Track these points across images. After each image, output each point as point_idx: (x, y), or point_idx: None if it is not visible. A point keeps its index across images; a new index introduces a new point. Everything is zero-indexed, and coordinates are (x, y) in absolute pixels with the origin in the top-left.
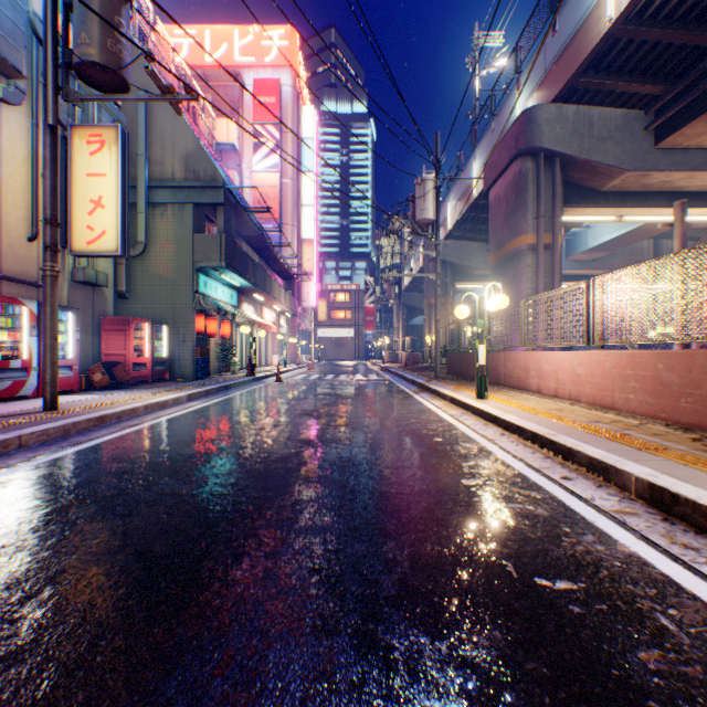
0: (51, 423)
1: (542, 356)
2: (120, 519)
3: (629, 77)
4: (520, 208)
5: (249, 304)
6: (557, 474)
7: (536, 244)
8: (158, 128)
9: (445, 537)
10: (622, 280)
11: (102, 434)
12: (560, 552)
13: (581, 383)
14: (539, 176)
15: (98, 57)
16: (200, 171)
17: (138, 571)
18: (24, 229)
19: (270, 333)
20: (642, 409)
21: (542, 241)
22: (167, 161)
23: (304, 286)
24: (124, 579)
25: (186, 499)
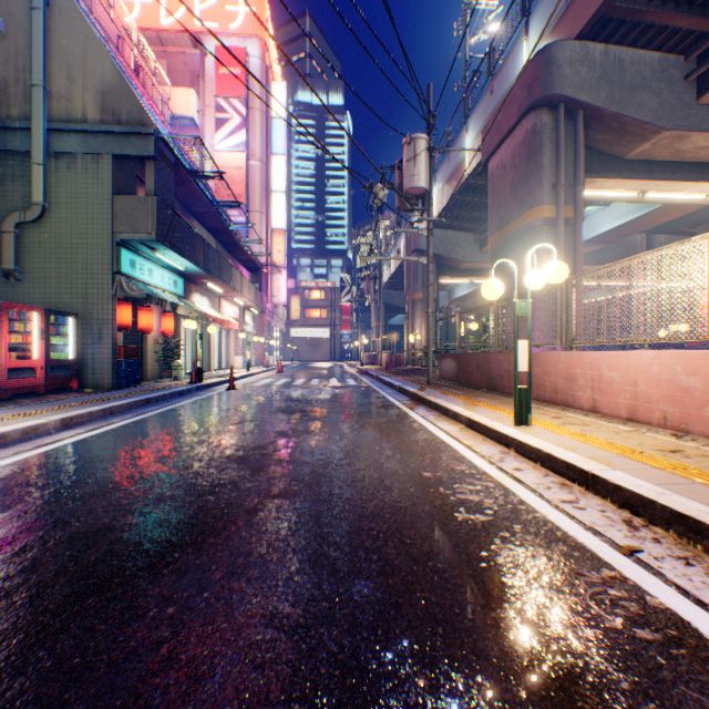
0: None
1: (603, 358)
2: None
3: (673, 6)
4: (535, 173)
5: (202, 295)
6: None
7: (554, 218)
8: (63, 52)
9: None
10: None
11: None
12: None
13: (694, 403)
14: (559, 132)
15: None
16: (122, 112)
17: None
18: None
19: (232, 330)
20: None
21: (562, 214)
22: (75, 97)
23: (274, 280)
24: None
25: None
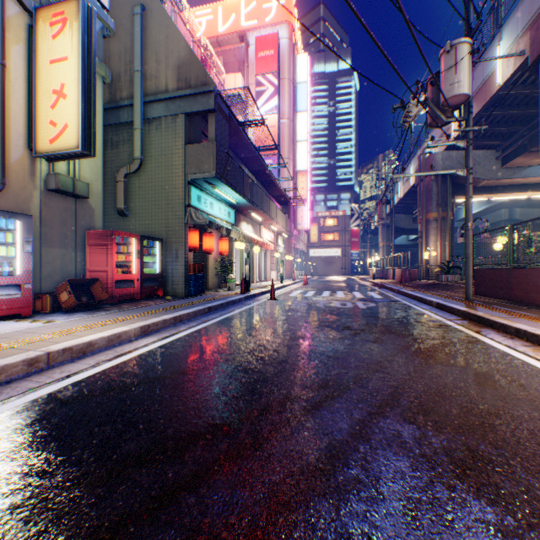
0: None
1: None
2: None
3: None
4: None
5: (247, 223)
6: None
7: None
8: (153, 42)
9: None
10: None
11: None
12: None
13: None
14: None
15: None
16: (191, 79)
17: None
18: None
19: (268, 251)
20: None
21: None
22: (161, 74)
23: (298, 211)
24: None
25: None
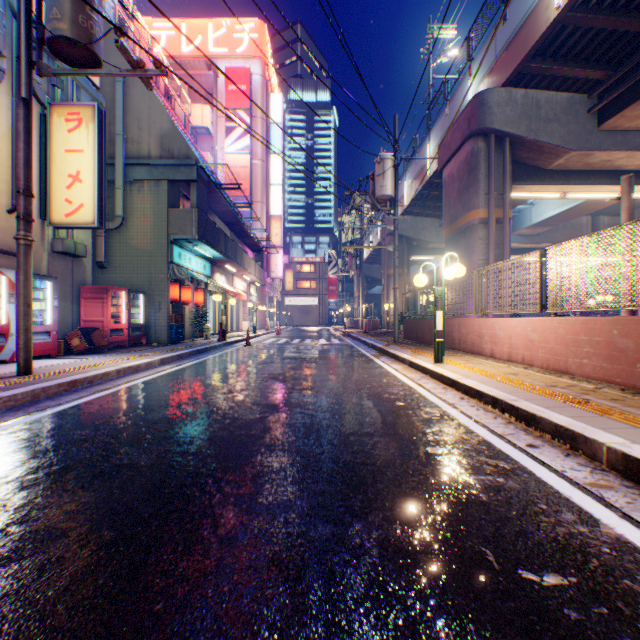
0: (20, 388)
1: (496, 322)
2: (70, 496)
3: (574, 63)
4: (473, 185)
5: (221, 274)
6: (522, 441)
7: (487, 218)
8: (135, 109)
9: (415, 516)
10: (576, 249)
11: (71, 399)
12: (541, 536)
13: (534, 348)
14: (490, 155)
15: (70, 32)
16: (174, 150)
17: (76, 563)
18: (4, 201)
19: (241, 301)
20: (596, 373)
21: (493, 215)
22: (143, 140)
23: (272, 258)
24: (57, 574)
25: (143, 471)
